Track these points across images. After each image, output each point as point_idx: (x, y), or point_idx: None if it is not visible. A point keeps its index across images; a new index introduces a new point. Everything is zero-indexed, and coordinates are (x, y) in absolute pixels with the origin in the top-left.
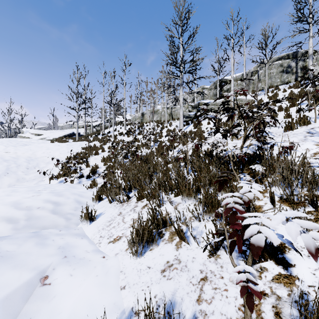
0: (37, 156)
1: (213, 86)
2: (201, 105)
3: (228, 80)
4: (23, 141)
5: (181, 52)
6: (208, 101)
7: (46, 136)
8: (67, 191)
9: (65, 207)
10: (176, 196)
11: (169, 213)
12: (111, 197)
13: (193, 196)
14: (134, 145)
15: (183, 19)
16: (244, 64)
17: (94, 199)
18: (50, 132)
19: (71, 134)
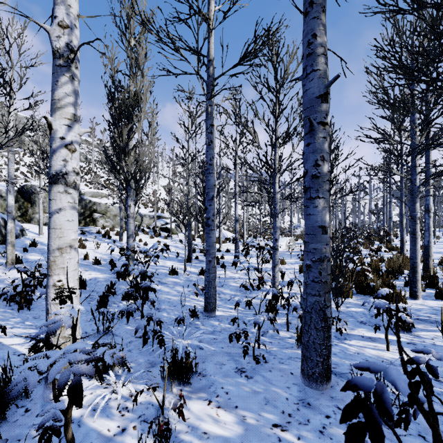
0: None
1: None
2: None
3: None
4: None
5: None
6: None
7: None
8: None
9: None
10: None
11: None
12: None
13: None
14: None
15: None
16: None
17: None
18: None
19: None
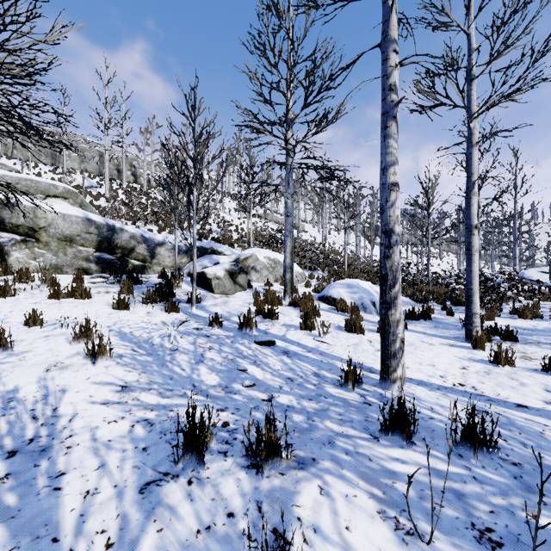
0: None
1: None
2: None
3: None
4: None
5: None
6: None
7: None
8: None
9: None
10: None
11: None
12: None
13: None
14: None
15: None
16: None
17: None
18: None
19: None
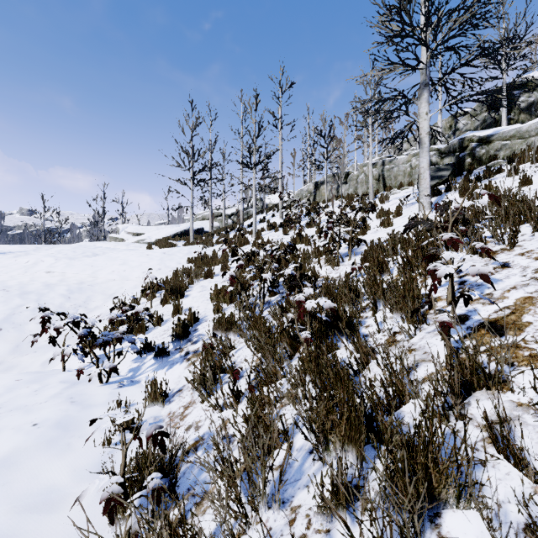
0: (97, 279)
1: (484, 106)
2: (467, 144)
3: (530, 82)
4: (99, 248)
5: None
6: (489, 133)
7: (145, 237)
8: None
9: None
10: None
11: None
12: None
13: None
14: (297, 254)
15: None
16: None
17: None
18: (156, 230)
19: (186, 232)
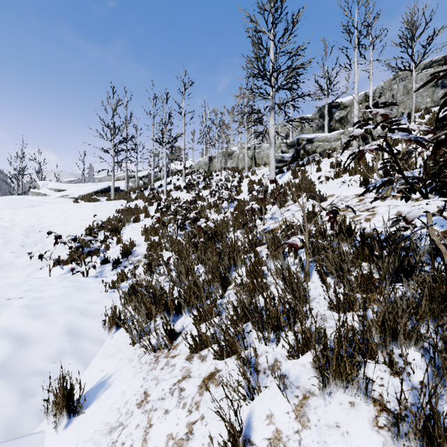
0: (44, 224)
1: (317, 115)
2: (301, 142)
3: (341, 104)
4: (32, 201)
5: (271, 55)
6: (312, 136)
7: (68, 193)
8: (58, 303)
9: (34, 352)
10: (294, 357)
11: (282, 440)
12: (137, 330)
13: (355, 383)
14: (197, 207)
15: (276, 1)
16: (371, 76)
17: (107, 323)
18: (76, 187)
19: (105, 190)
